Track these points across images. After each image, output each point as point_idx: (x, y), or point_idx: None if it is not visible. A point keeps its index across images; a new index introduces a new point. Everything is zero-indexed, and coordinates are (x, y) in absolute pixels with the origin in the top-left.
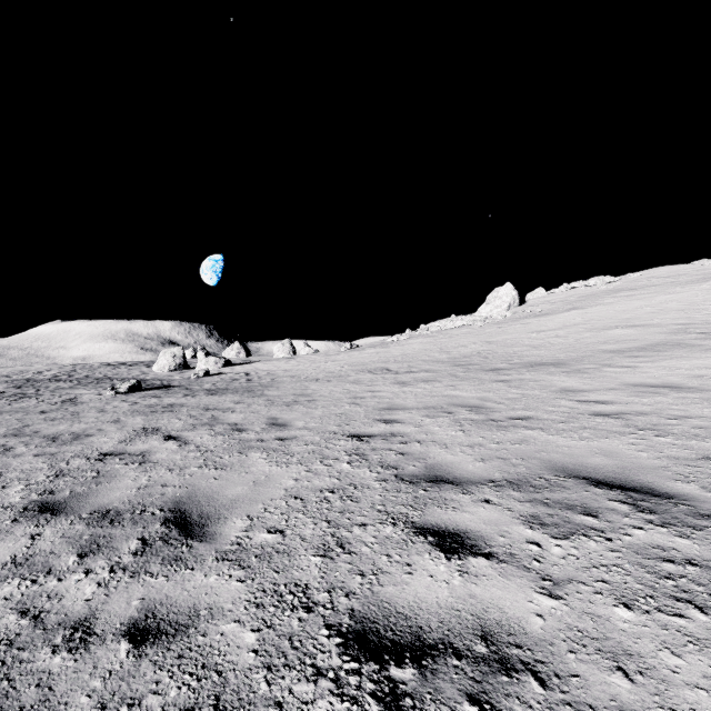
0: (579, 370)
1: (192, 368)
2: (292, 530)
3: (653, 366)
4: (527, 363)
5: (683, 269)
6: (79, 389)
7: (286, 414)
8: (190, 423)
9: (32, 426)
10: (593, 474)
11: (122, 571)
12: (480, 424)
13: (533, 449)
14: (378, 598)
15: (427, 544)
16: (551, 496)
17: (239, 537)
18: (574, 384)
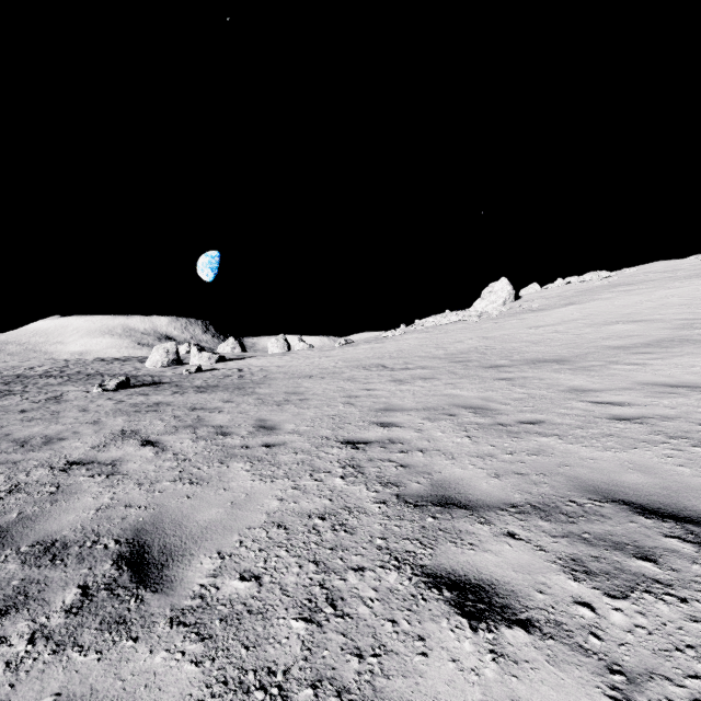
0: (585, 367)
1: (186, 363)
2: (271, 576)
3: (664, 363)
4: (528, 360)
5: (680, 264)
6: (67, 385)
7: (275, 416)
8: (173, 425)
9: (6, 427)
10: (634, 498)
11: (44, 641)
12: (488, 429)
13: (554, 461)
14: (382, 700)
15: (443, 604)
16: (590, 528)
17: (204, 585)
18: (583, 383)
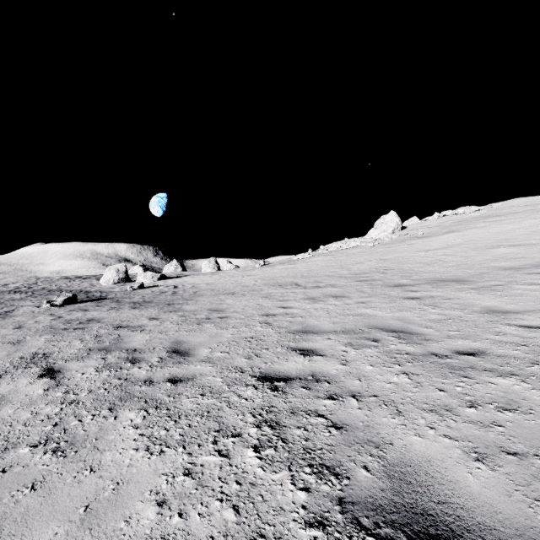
0: (487, 287)
1: (134, 281)
2: None
3: None
4: (428, 279)
5: (538, 199)
6: (26, 300)
7: (193, 337)
8: (88, 348)
9: None
10: None
11: None
12: (424, 363)
13: None
14: None
15: None
16: None
17: None
18: (496, 304)
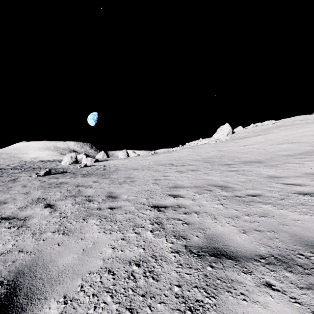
0: (272, 165)
1: (80, 163)
2: None
3: (313, 163)
4: (243, 161)
5: (309, 116)
6: (22, 173)
7: (118, 190)
8: (64, 195)
9: None
10: None
11: None
12: (231, 199)
13: (276, 221)
14: None
15: None
16: None
17: None
18: (274, 173)
